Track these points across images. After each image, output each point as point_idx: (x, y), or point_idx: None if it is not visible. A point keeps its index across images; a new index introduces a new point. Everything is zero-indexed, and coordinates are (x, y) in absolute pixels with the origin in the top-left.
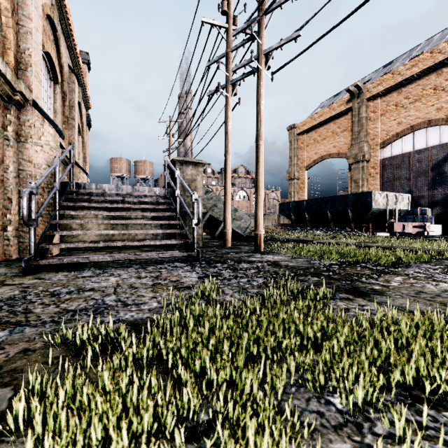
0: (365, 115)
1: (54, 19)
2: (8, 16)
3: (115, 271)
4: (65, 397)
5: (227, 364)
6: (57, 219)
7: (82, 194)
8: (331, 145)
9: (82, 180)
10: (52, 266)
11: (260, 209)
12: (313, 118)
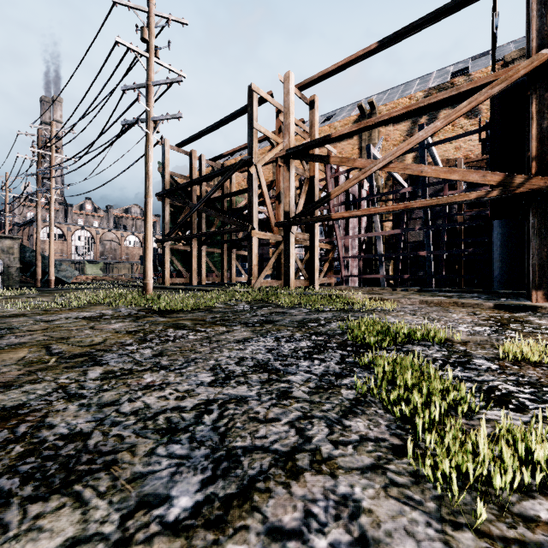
0: None
1: None
2: None
3: None
4: None
5: None
6: None
7: None
8: None
9: None
10: None
11: (51, 267)
12: None
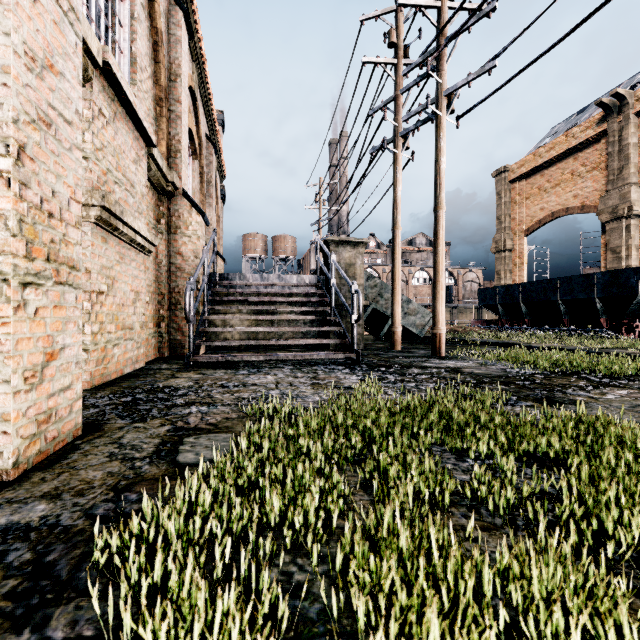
0: (632, 140)
1: (195, 89)
2: (162, 106)
3: (270, 370)
4: (269, 441)
5: (383, 425)
6: (206, 315)
7: (226, 286)
8: (569, 195)
9: (220, 269)
10: (207, 364)
11: (440, 301)
12: (538, 154)
